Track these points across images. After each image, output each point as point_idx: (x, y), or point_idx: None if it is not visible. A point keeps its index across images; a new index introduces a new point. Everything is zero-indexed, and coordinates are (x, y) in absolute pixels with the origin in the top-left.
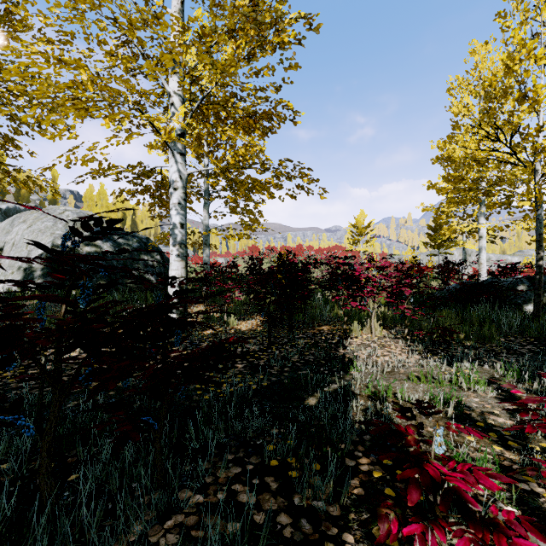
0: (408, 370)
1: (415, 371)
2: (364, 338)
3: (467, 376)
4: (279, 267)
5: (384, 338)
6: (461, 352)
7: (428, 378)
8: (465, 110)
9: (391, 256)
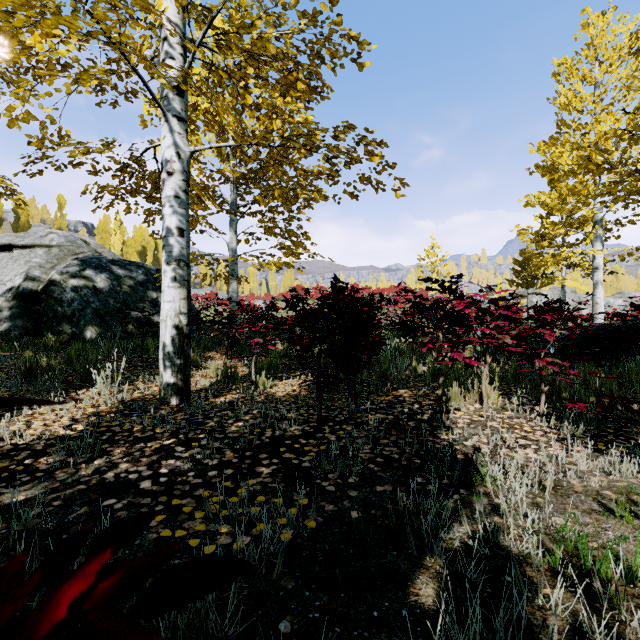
0: (588, 484)
1: (602, 486)
2: (472, 410)
3: None
4: (335, 294)
5: (503, 410)
6: None
7: None
8: (577, 100)
9: (490, 288)
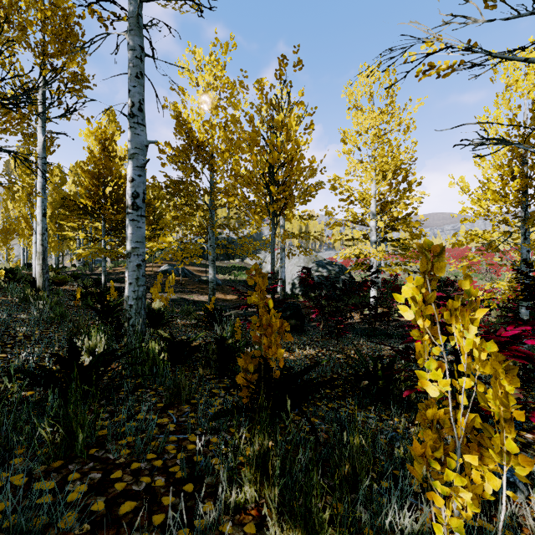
0: None
1: None
2: None
3: None
4: None
5: None
6: None
7: None
8: None
9: None
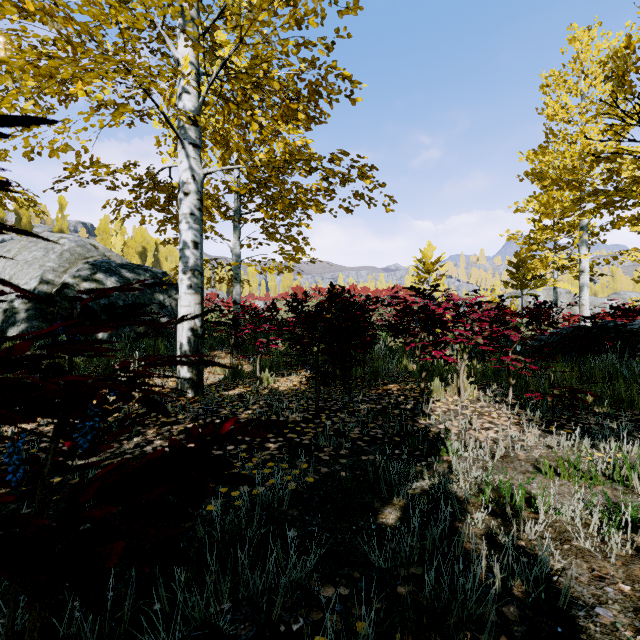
0: (530, 454)
1: (541, 456)
2: (450, 401)
3: (637, 468)
4: (331, 301)
5: (478, 401)
6: (605, 426)
7: (572, 470)
8: (563, 111)
9: (476, 292)
